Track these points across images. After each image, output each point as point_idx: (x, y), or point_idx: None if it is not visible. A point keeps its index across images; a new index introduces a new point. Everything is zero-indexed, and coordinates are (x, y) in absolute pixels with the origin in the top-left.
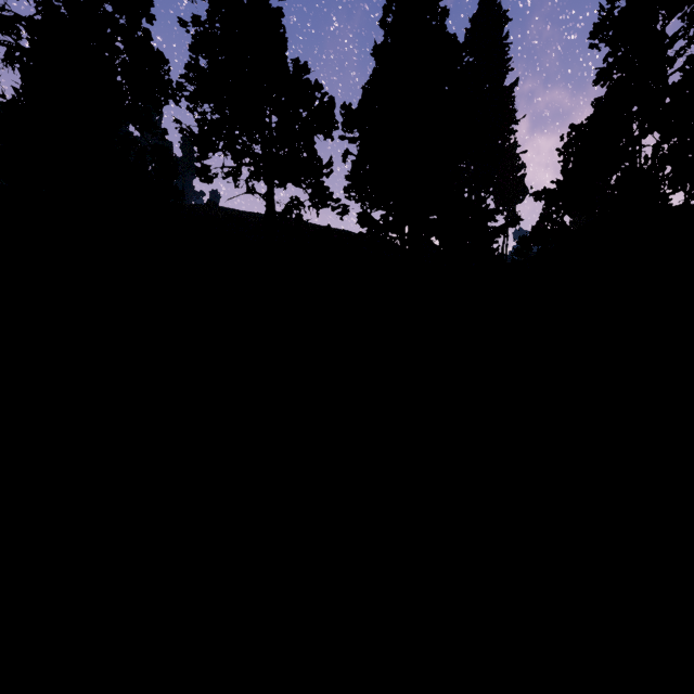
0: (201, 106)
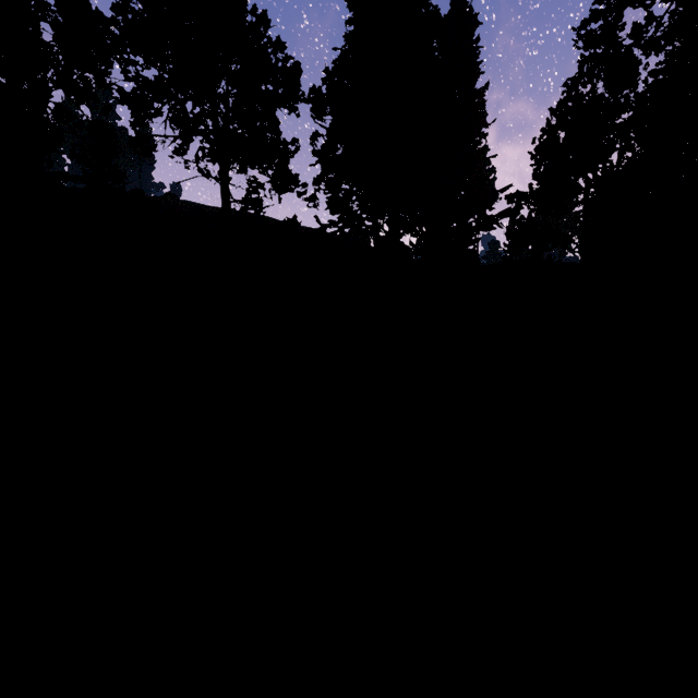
0: (128, 53)
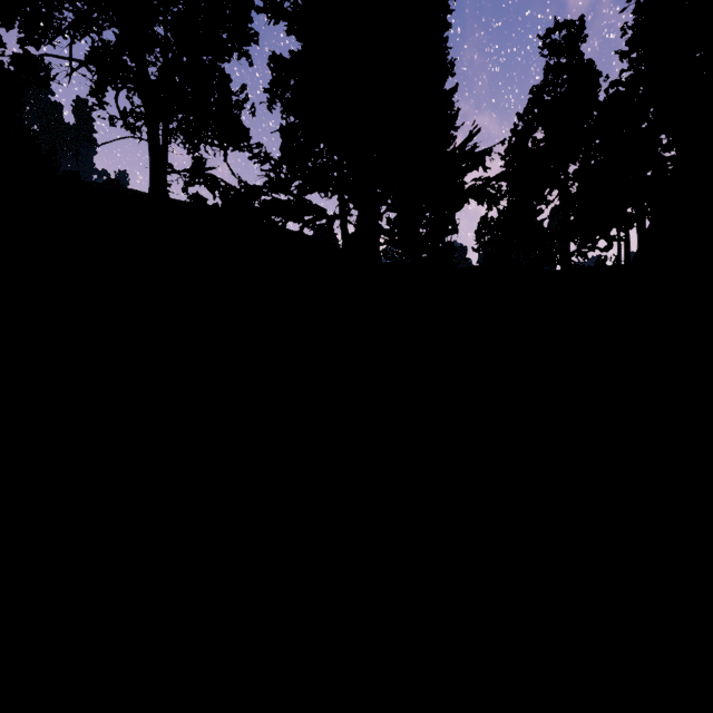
0: None
